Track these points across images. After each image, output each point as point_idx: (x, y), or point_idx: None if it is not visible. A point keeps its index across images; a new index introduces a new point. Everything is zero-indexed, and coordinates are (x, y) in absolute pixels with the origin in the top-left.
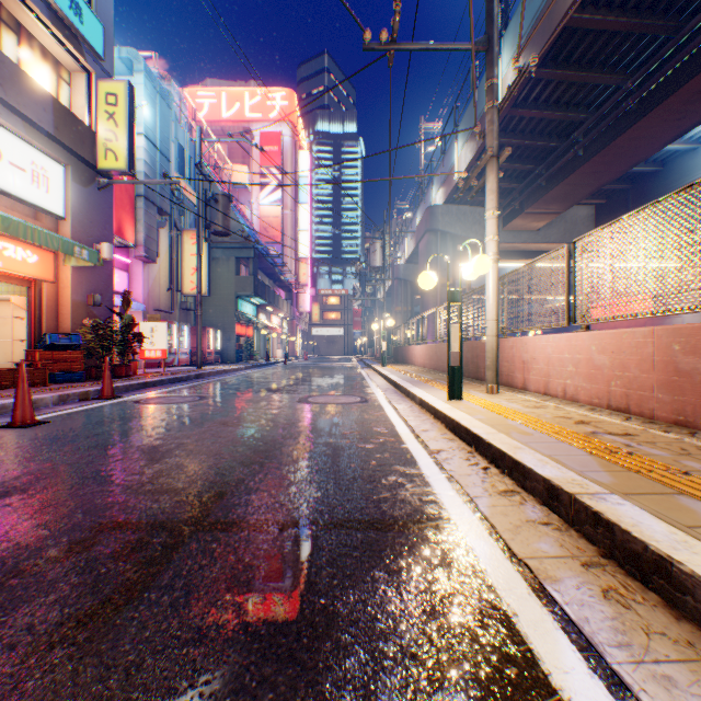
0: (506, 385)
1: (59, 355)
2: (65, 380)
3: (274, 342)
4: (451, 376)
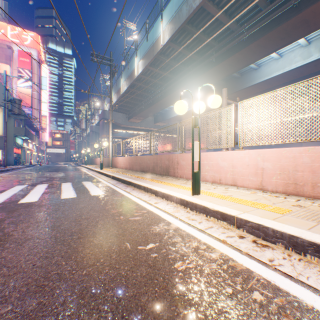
0: (116, 167)
1: None
2: None
3: (29, 156)
4: (101, 165)
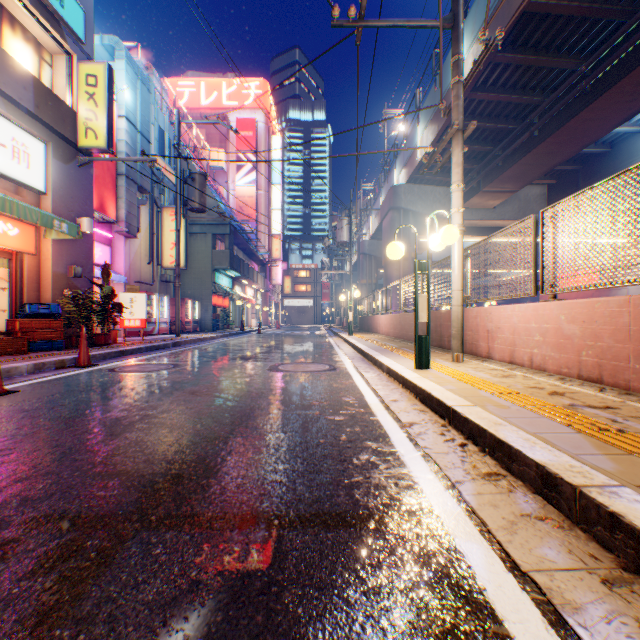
0: (470, 353)
1: (39, 324)
2: (44, 348)
3: (249, 312)
4: (419, 345)
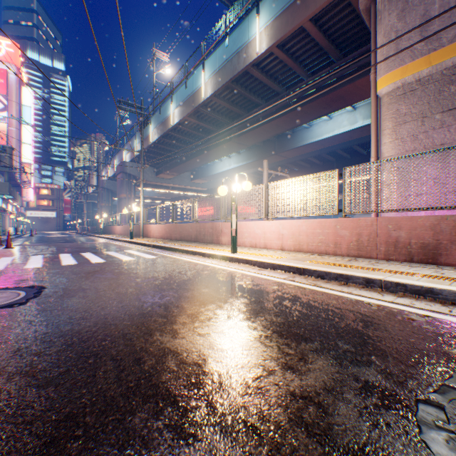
0: (147, 237)
1: None
2: None
3: (7, 222)
4: (132, 234)
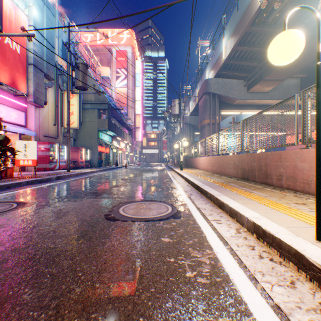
0: None
1: None
2: None
3: (122, 156)
4: None
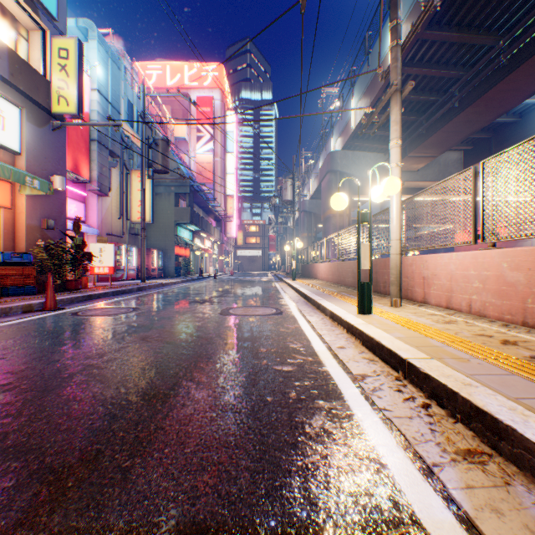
0: (405, 298)
1: (12, 271)
2: (18, 293)
3: (207, 261)
4: (362, 291)
